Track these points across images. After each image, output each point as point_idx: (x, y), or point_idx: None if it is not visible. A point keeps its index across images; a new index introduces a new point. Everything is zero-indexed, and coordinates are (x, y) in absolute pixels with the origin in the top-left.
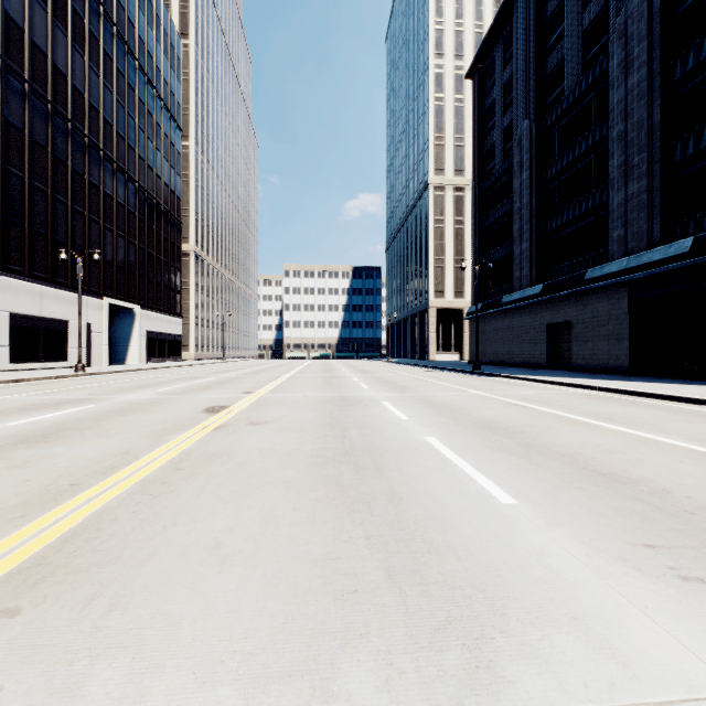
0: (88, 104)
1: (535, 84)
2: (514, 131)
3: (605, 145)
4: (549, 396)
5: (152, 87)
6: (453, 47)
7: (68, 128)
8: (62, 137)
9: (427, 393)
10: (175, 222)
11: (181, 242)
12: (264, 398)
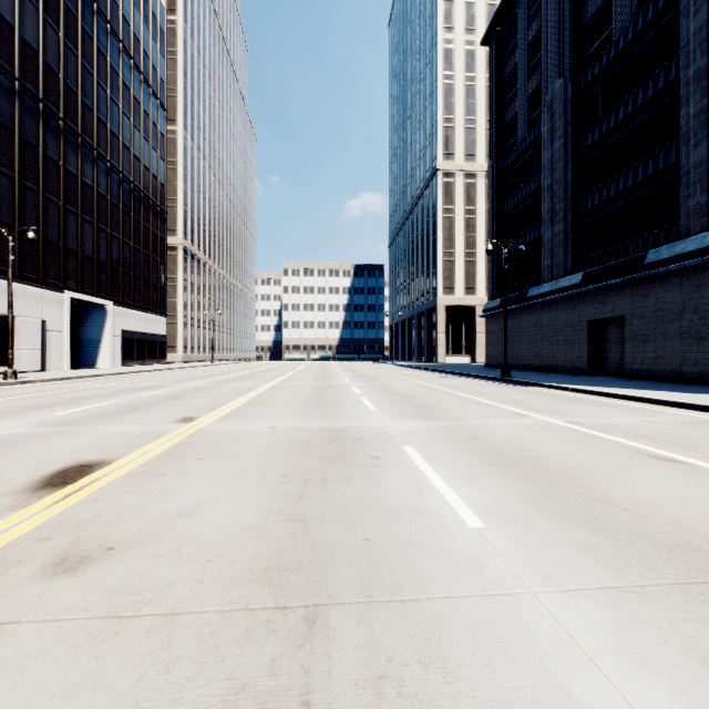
0: (43, 63)
1: (571, 34)
2: (543, 95)
3: (671, 93)
4: (678, 429)
5: (129, 57)
6: (464, 21)
7: (15, 88)
8: (6, 97)
9: (469, 420)
10: (158, 210)
11: (165, 233)
12: (198, 436)
